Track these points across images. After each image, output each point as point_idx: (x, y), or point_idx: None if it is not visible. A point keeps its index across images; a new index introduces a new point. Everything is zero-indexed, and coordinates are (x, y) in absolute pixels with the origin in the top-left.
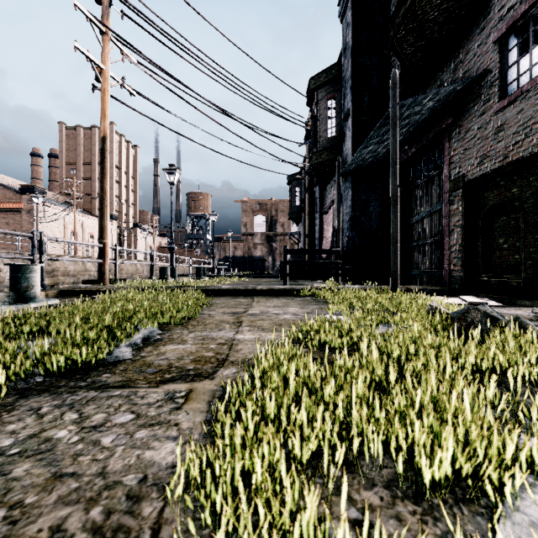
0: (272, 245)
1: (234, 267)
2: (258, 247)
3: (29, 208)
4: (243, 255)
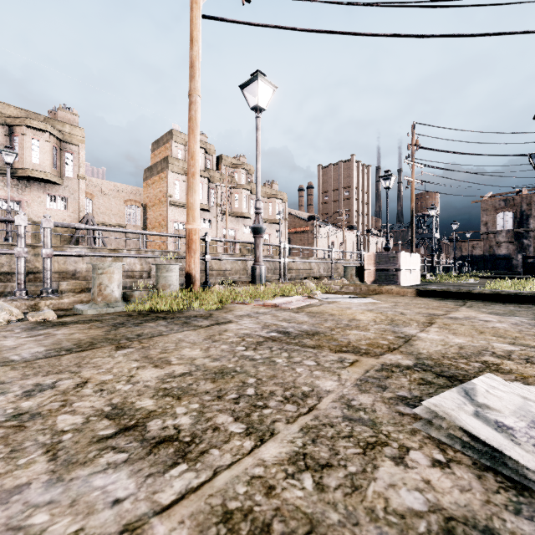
0: (522, 242)
1: (472, 266)
2: (502, 245)
3: (312, 230)
4: (482, 254)
